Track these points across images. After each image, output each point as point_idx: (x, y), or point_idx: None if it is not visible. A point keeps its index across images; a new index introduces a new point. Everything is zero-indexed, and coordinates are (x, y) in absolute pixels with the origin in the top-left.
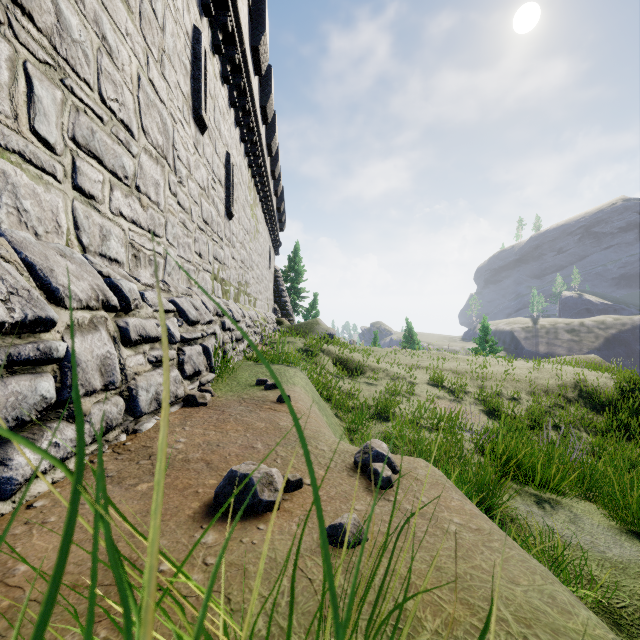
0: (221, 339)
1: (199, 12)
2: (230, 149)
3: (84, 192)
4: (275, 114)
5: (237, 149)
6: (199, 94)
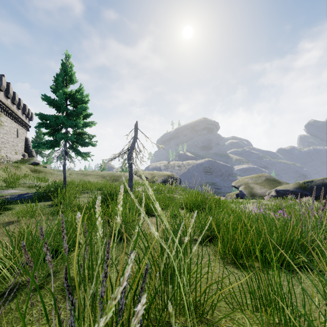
0: None
1: None
2: None
3: None
4: (9, 86)
5: None
6: None
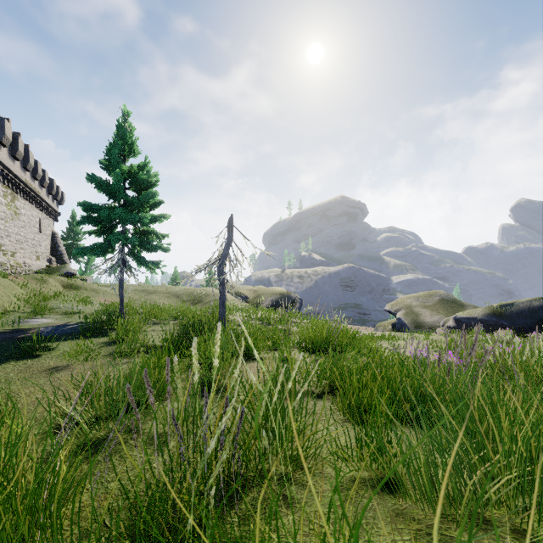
0: None
1: None
2: None
3: None
4: (29, 151)
5: None
6: None
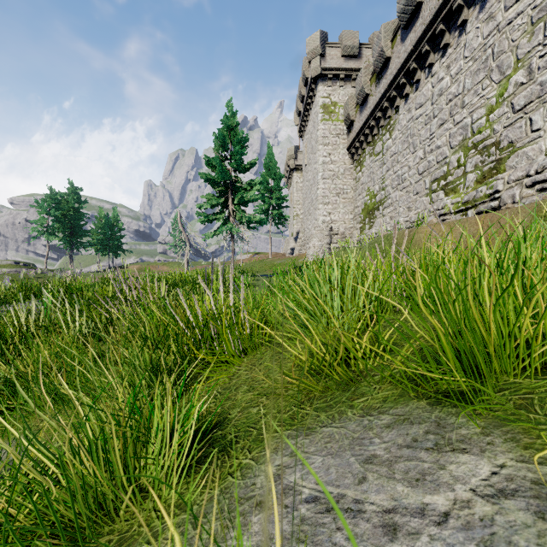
0: None
1: None
2: None
3: None
4: None
5: None
6: None
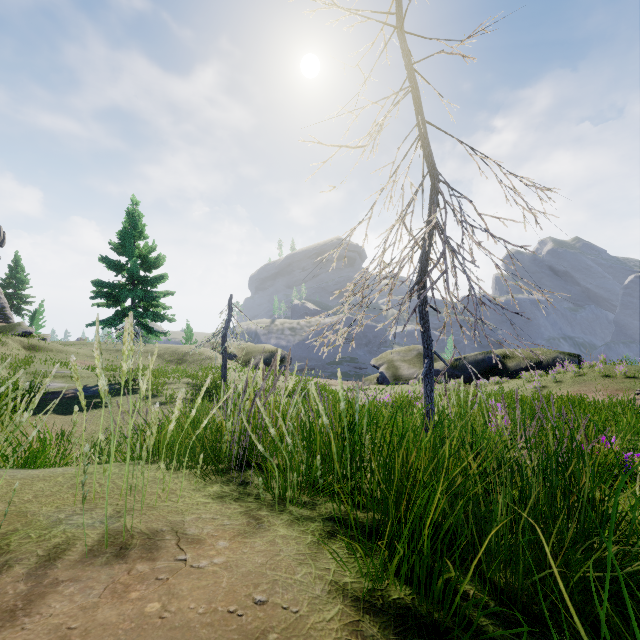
0: None
1: None
2: None
3: None
4: None
5: None
6: None
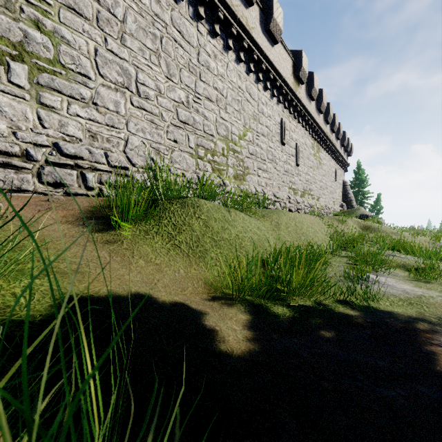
0: (288, 205)
1: (283, 111)
2: (298, 140)
3: (258, 176)
4: (329, 104)
5: (303, 136)
6: (282, 137)
